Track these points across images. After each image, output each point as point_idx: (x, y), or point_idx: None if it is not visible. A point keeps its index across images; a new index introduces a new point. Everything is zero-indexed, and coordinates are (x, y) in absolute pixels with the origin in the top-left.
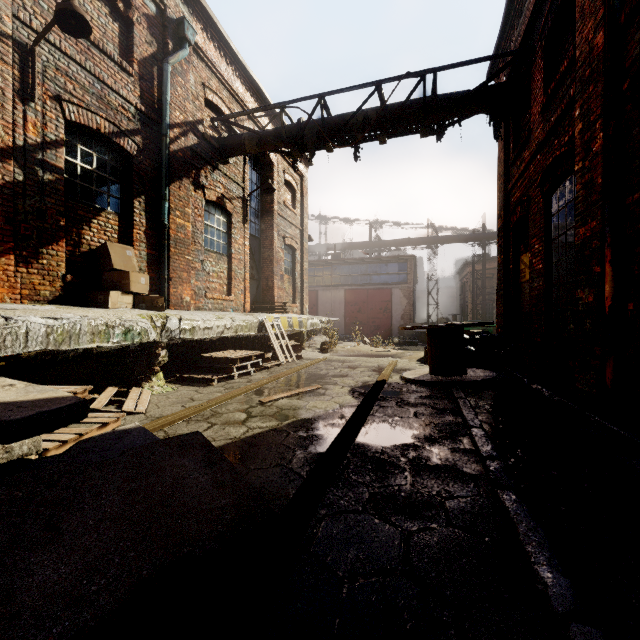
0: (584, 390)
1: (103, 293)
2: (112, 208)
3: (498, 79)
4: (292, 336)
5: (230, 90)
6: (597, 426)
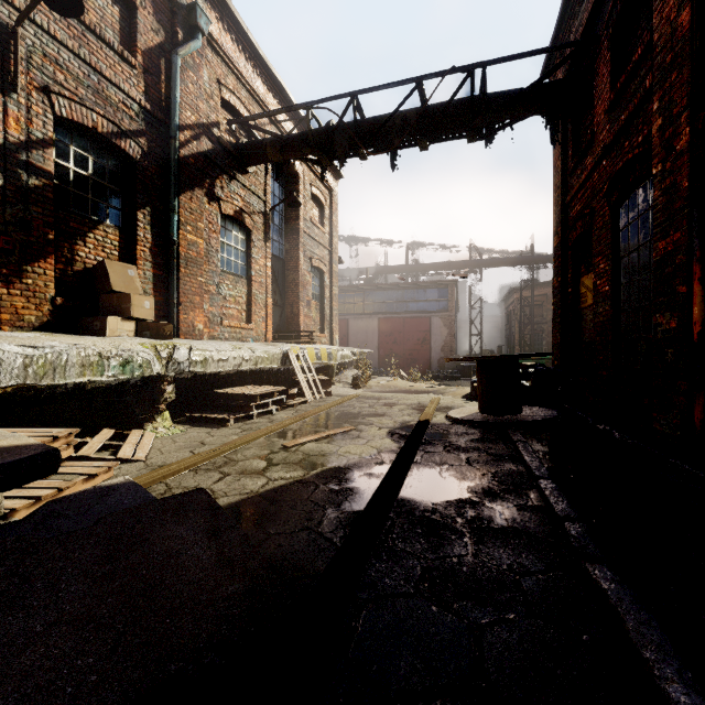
0: (665, 432)
1: (99, 319)
2: (112, 221)
3: (554, 78)
4: (320, 370)
5: (250, 90)
6: (686, 476)
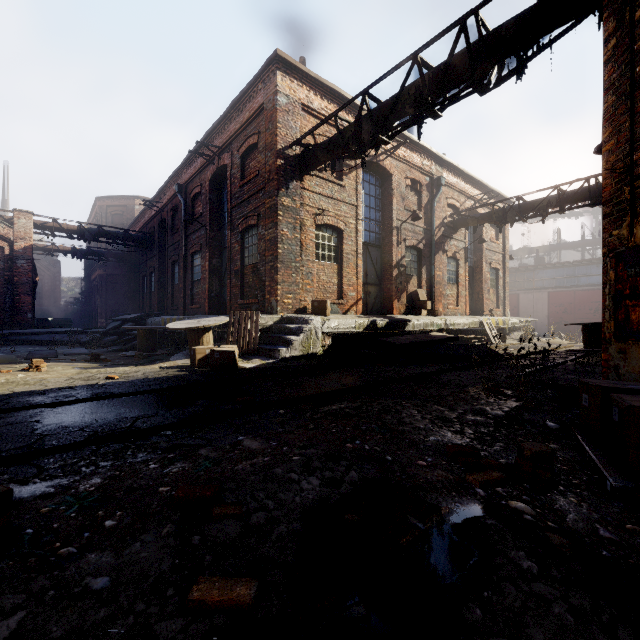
0: None
1: (419, 310)
2: (415, 274)
3: None
4: (497, 331)
5: (458, 191)
6: None
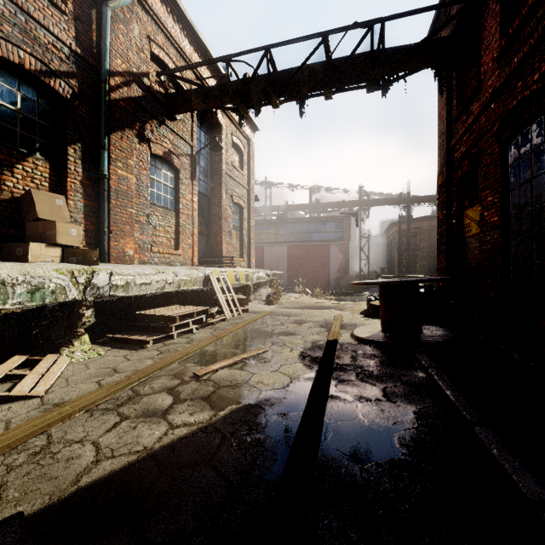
0: None
1: (22, 245)
2: (42, 154)
3: None
4: (239, 289)
5: (177, 48)
6: None
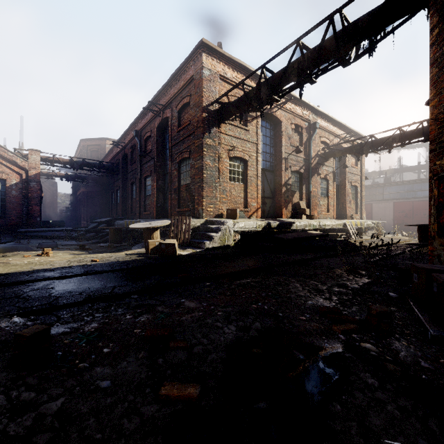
0: None
1: (300, 215)
2: (297, 190)
3: None
4: (356, 229)
5: (328, 132)
6: None
